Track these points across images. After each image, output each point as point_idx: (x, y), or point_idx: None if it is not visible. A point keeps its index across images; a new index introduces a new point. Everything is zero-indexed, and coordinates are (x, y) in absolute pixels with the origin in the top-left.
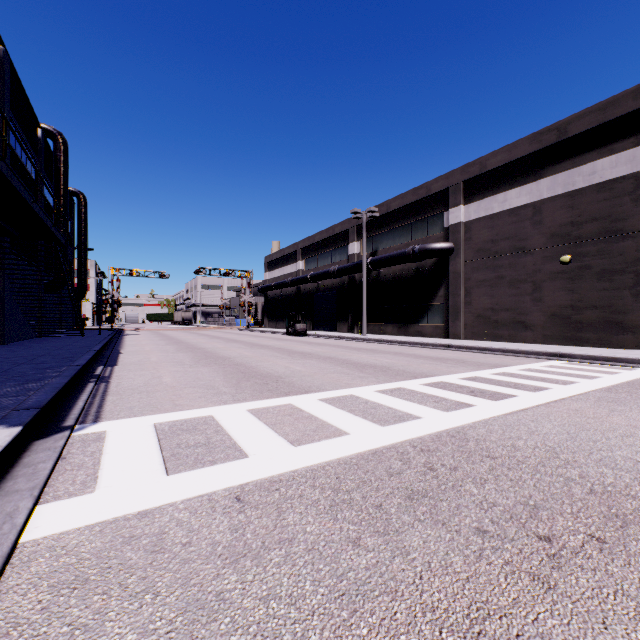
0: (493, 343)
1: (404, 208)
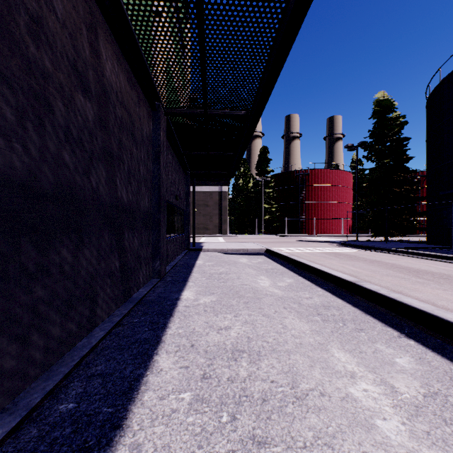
0: None
1: None
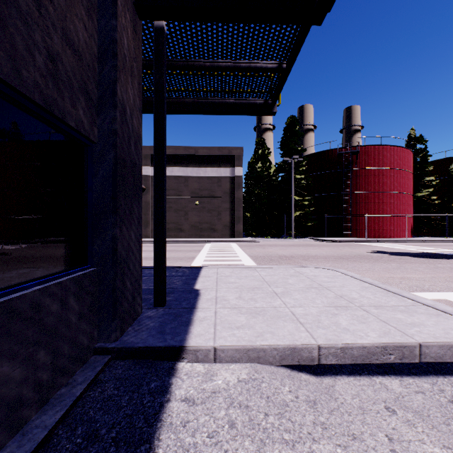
0: (171, 239)
1: None
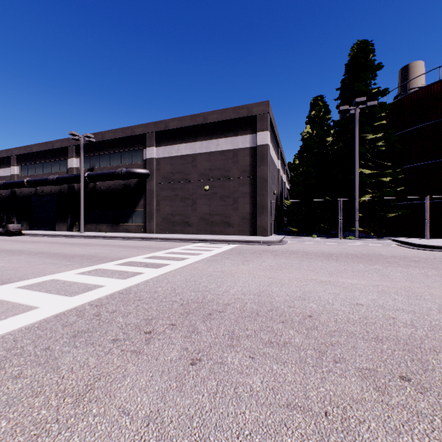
0: (172, 235)
1: (116, 140)
